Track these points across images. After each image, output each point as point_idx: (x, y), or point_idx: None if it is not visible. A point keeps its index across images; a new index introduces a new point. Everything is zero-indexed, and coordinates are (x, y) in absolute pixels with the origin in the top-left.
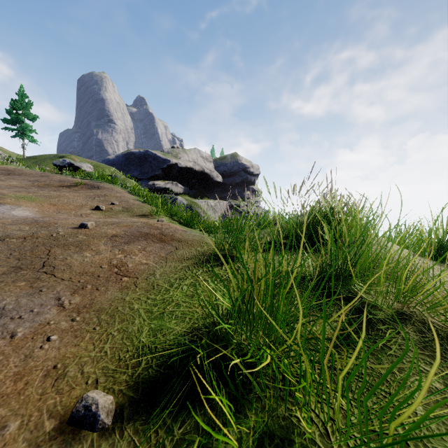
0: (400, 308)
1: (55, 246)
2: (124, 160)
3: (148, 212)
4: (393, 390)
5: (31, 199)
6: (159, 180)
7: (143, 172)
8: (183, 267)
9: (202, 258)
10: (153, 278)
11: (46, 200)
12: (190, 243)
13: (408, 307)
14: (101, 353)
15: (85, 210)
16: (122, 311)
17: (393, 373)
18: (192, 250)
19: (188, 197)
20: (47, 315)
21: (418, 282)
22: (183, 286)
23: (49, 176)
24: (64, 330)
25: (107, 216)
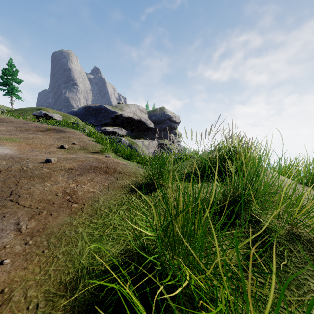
0: (291, 229)
1: (23, 178)
2: (84, 112)
3: (99, 149)
4: (293, 308)
5: (12, 140)
6: (109, 126)
7: (98, 120)
8: (121, 195)
9: (136, 187)
10: (97, 204)
11: (24, 141)
12: (128, 174)
13: (297, 228)
14: (46, 276)
15: (52, 148)
16: (69, 234)
17: (291, 290)
18: (129, 180)
19: (130, 138)
20: (5, 239)
21: (303, 207)
22: (120, 211)
23: (29, 123)
24: (17, 253)
25: (69, 153)
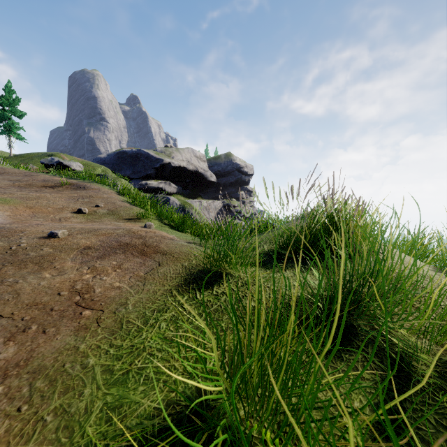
0: (442, 353)
1: (9, 264)
2: (116, 159)
3: (136, 215)
4: None
5: (4, 202)
6: (152, 180)
7: (136, 171)
8: (164, 292)
9: (189, 278)
10: (124, 311)
11: (22, 202)
12: (176, 256)
13: None
14: None
15: (65, 213)
16: (70, 370)
17: None
18: (178, 266)
19: (182, 197)
20: None
21: None
22: (161, 323)
23: (33, 175)
24: None
25: (89, 220)
